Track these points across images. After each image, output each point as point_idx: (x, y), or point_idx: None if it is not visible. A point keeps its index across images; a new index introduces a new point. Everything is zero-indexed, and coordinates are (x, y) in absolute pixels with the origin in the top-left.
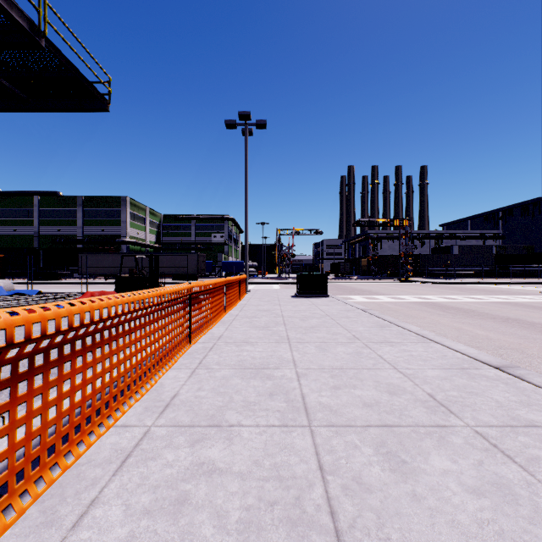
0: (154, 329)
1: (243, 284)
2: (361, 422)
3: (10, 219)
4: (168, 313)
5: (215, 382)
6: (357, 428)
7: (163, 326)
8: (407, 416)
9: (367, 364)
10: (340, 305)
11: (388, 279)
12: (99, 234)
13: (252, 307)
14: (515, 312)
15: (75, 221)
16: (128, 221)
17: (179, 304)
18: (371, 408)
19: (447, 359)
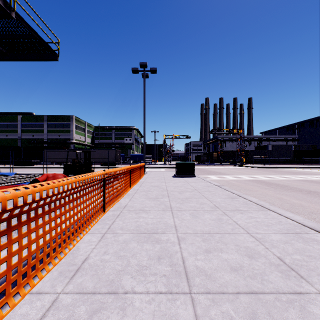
0: (73, 206)
1: (142, 169)
2: (231, 288)
3: (4, 129)
4: (86, 193)
5: (118, 246)
6: (230, 295)
7: (82, 203)
8: (268, 281)
9: (228, 229)
10: (203, 182)
11: (230, 165)
12: (57, 138)
13: (148, 184)
14: (313, 187)
15: (43, 130)
16: (74, 130)
17: (95, 185)
18: (237, 273)
19: (283, 224)
